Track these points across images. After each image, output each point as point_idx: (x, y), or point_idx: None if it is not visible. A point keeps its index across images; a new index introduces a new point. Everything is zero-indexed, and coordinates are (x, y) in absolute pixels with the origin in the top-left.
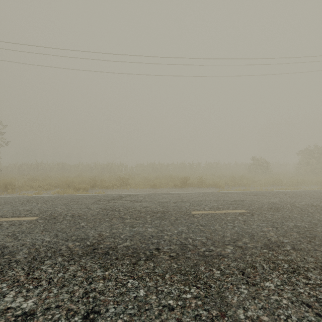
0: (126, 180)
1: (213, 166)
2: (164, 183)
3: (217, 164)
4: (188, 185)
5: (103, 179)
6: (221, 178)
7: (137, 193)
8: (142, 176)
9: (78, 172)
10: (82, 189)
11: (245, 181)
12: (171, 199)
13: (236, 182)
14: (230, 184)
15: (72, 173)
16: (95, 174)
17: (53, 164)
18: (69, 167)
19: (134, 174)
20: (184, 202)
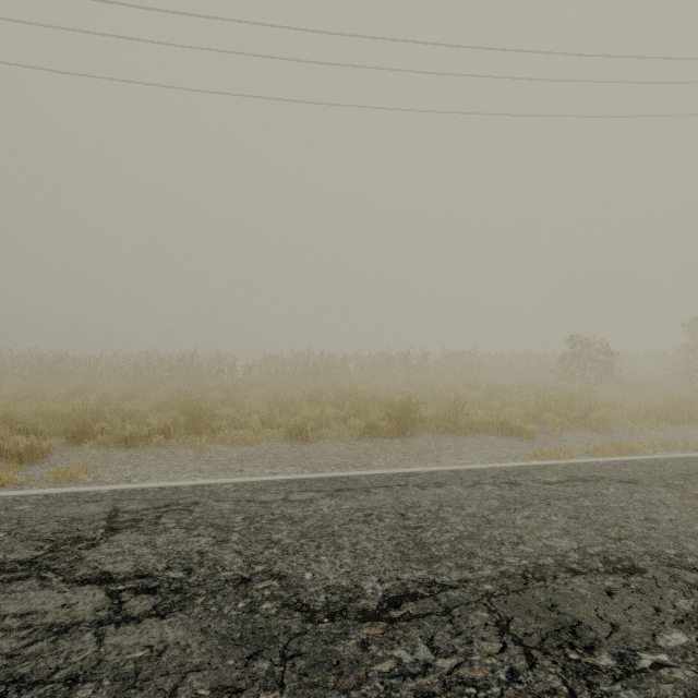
0: (202, 413)
1: (461, 361)
2: (333, 420)
3: (471, 356)
4: (412, 425)
5: (135, 406)
6: (503, 399)
7: (209, 487)
8: (270, 391)
9: (88, 381)
10: (10, 457)
11: (598, 413)
12: (366, 552)
13: (562, 415)
14: (549, 422)
15: (75, 382)
16: (136, 385)
17: (28, 356)
18: (73, 364)
19: (249, 386)
20: (453, 602)
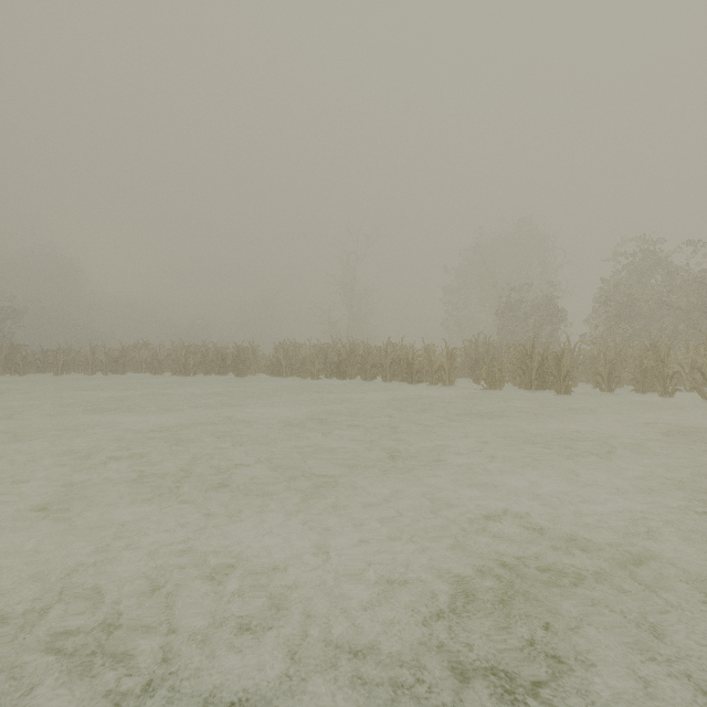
0: None
1: None
2: None
3: None
4: None
5: None
6: None
7: None
8: None
9: None
10: None
11: None
12: None
13: None
14: None
15: None
16: None
17: None
18: None
19: None
20: None
